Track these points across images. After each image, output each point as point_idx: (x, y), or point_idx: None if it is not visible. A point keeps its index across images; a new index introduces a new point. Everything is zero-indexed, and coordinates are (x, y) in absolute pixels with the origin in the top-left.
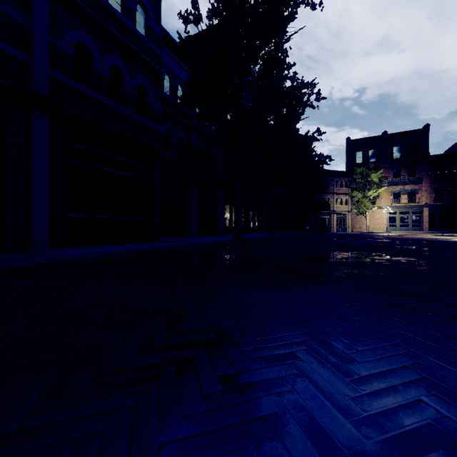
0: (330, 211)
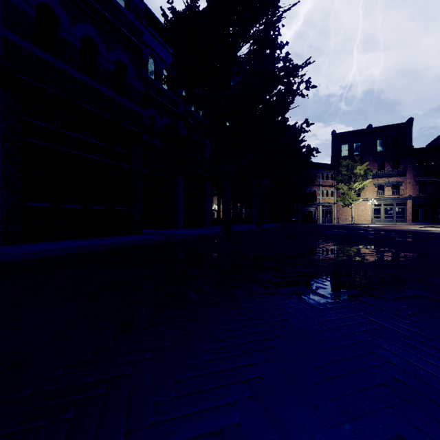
0: (317, 202)
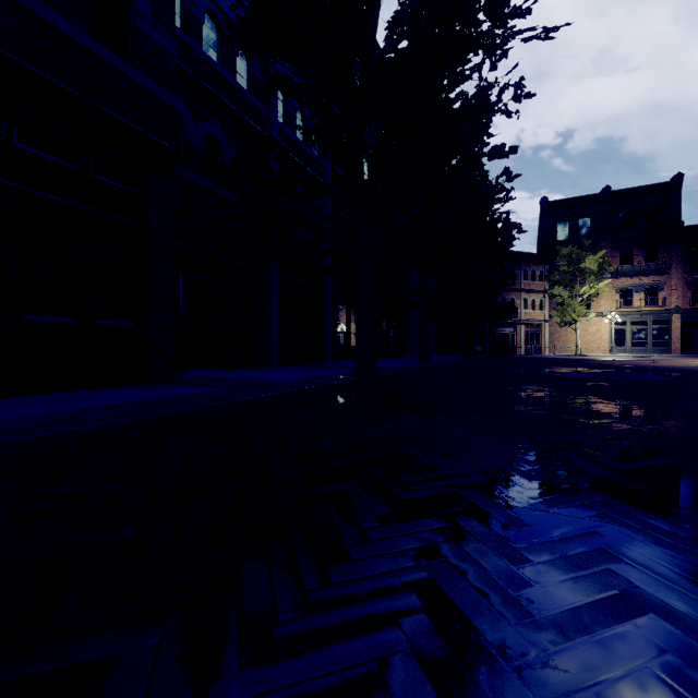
0: (516, 319)
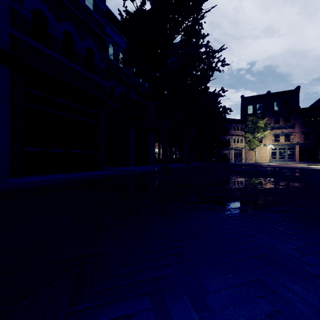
0: (230, 147)
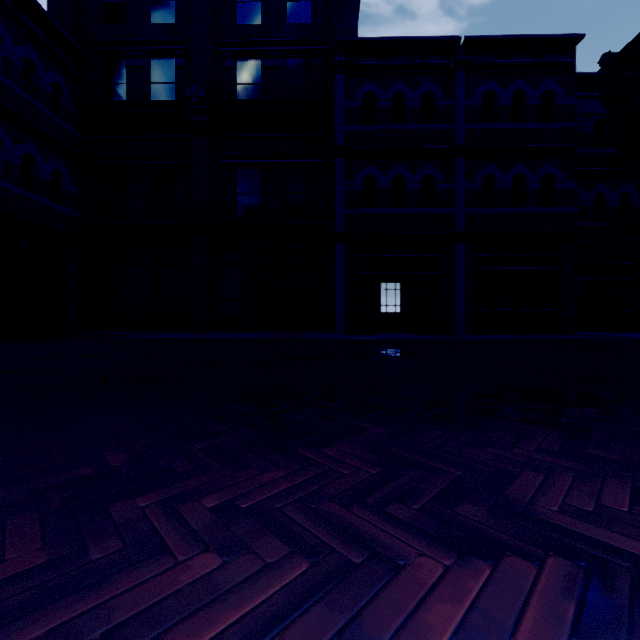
0: None
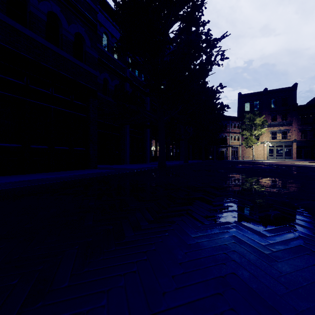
0: (227, 145)
